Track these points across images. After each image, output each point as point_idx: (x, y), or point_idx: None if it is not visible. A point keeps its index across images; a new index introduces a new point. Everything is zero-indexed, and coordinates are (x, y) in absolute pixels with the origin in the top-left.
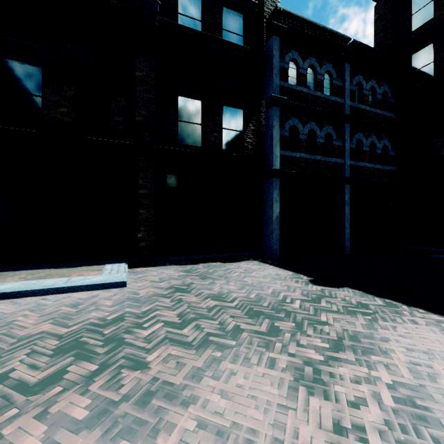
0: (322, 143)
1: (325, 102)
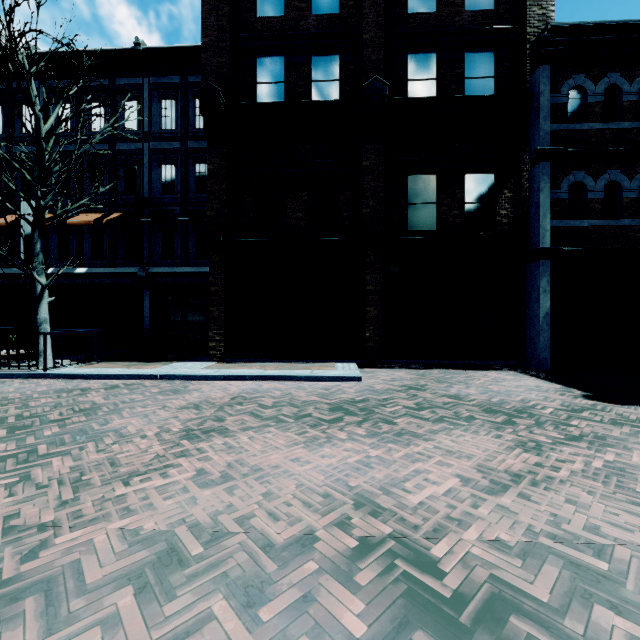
0: (635, 199)
1: (639, 134)
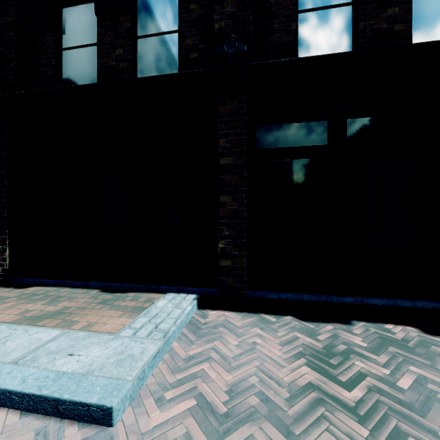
0: None
1: None
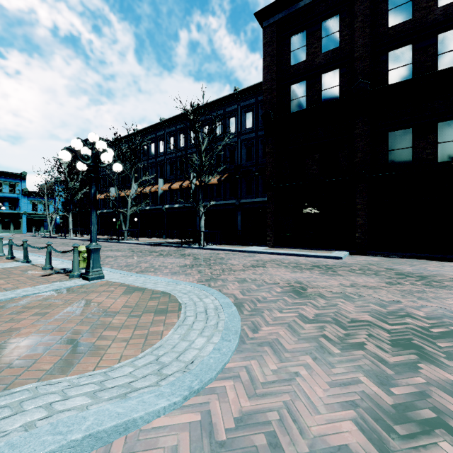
0: None
1: None
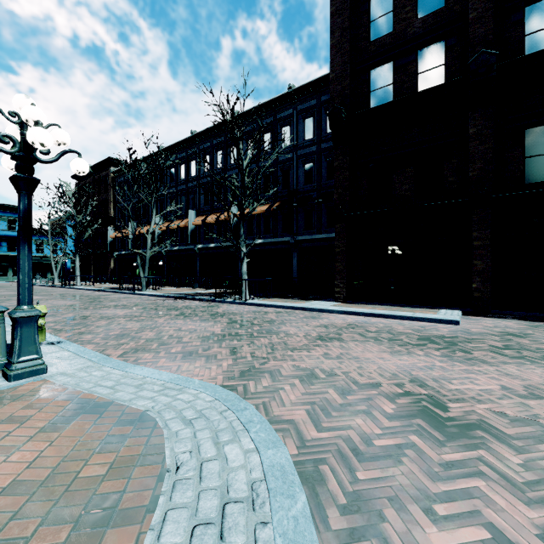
0: None
1: None
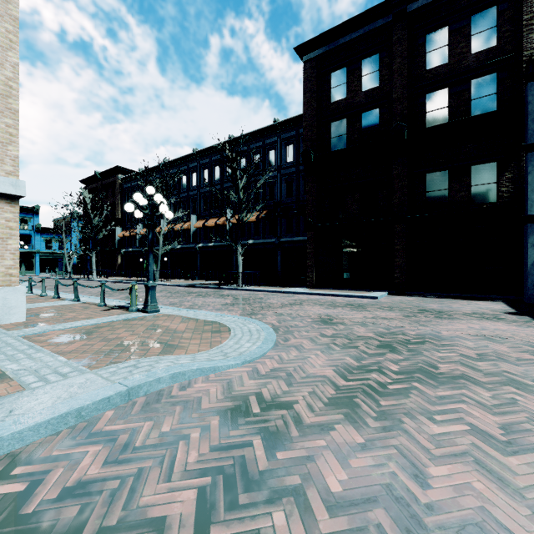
0: None
1: None
